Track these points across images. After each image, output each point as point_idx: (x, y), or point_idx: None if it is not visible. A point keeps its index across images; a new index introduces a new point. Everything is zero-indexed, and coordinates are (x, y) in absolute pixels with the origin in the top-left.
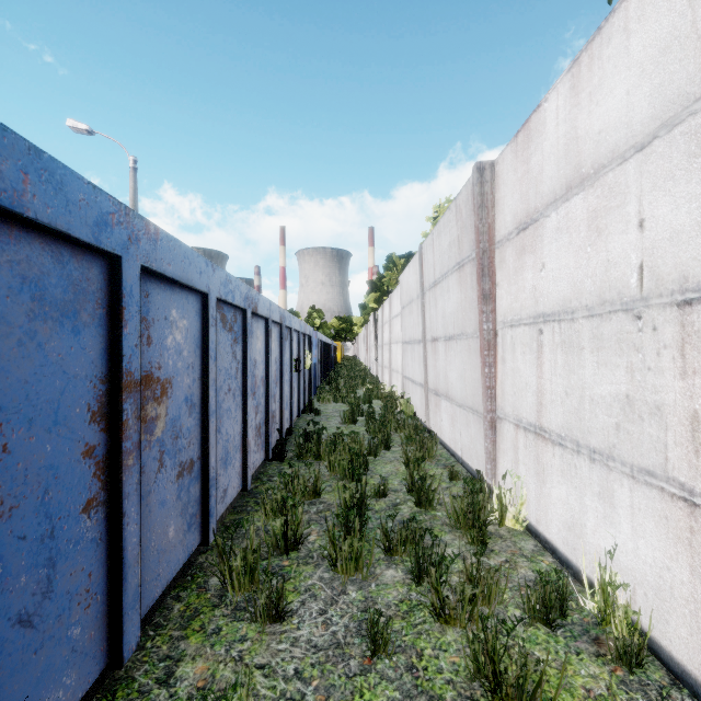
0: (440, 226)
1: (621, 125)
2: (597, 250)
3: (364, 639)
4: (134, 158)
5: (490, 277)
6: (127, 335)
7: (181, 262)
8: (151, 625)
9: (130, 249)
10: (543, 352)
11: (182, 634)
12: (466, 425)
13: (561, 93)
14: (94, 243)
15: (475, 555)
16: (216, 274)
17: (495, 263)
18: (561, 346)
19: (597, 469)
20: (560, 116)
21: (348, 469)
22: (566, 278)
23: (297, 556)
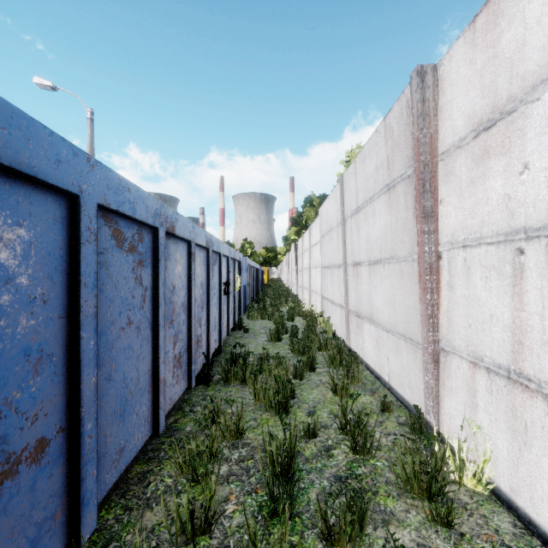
0: (365, 151)
1: None
2: None
3: None
4: (91, 110)
5: (432, 193)
6: None
7: None
8: None
9: None
10: (526, 277)
11: None
12: (395, 351)
13: None
14: None
15: None
16: (97, 172)
17: (438, 177)
18: None
19: None
20: None
21: (274, 399)
22: None
23: (207, 547)
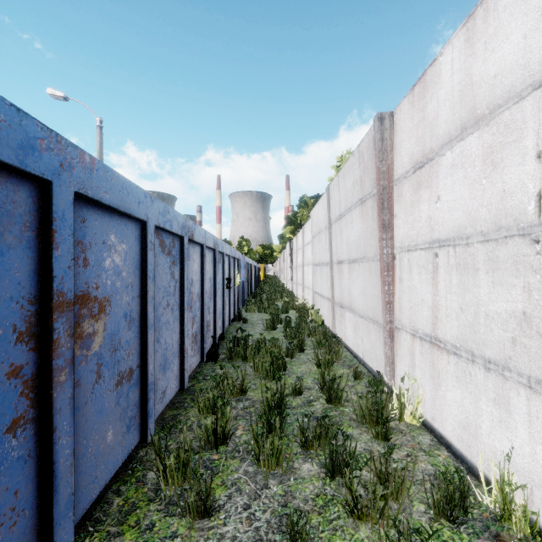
0: (345, 169)
1: (518, 67)
2: (492, 181)
3: (284, 535)
4: (100, 119)
5: (389, 210)
6: (59, 257)
7: (118, 191)
8: (91, 521)
9: (62, 175)
10: (439, 272)
11: (118, 530)
12: (367, 333)
13: (456, 46)
14: (18, 166)
15: (384, 455)
16: (154, 205)
17: (393, 198)
18: (456, 268)
19: (492, 377)
20: (455, 66)
21: (270, 369)
22: (461, 208)
23: (225, 450)
